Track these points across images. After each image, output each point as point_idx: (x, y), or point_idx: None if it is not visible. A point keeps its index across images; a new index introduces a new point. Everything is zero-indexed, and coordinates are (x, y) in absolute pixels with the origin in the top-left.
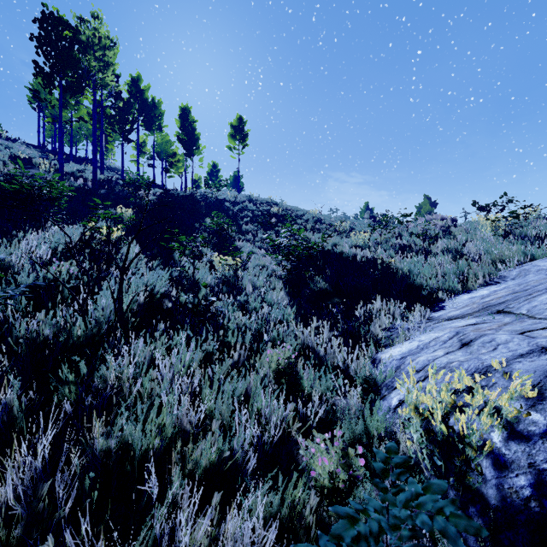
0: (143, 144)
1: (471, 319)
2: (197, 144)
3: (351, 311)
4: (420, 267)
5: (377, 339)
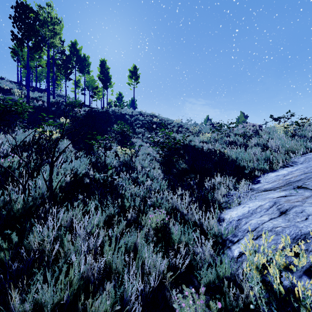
0: (78, 81)
1: (281, 192)
2: (110, 82)
3: (202, 183)
4: (243, 155)
5: (219, 203)
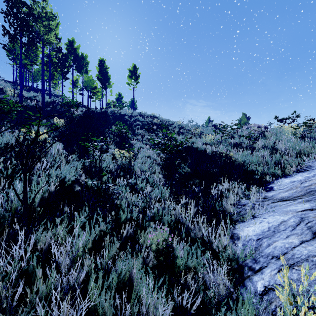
0: (76, 81)
1: (304, 203)
2: (109, 81)
3: (207, 189)
4: (251, 159)
5: (229, 214)
